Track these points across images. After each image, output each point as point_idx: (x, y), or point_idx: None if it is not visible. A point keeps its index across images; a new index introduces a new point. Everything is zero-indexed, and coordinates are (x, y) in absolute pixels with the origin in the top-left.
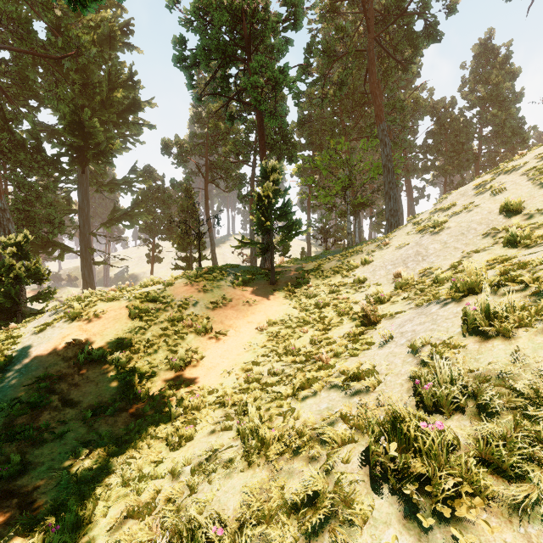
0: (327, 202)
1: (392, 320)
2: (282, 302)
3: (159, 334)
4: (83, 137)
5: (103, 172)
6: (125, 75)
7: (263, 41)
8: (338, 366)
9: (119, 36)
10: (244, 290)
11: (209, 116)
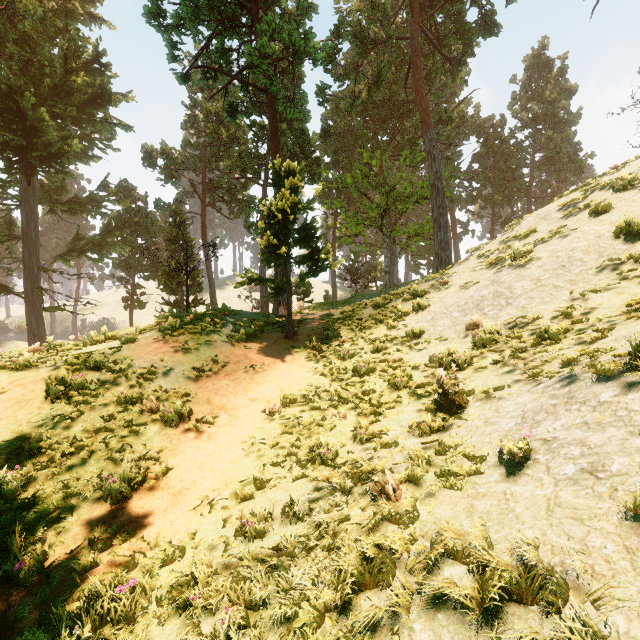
0: (358, 232)
1: (492, 402)
2: (305, 366)
3: (94, 428)
4: (25, 134)
5: (60, 187)
6: (88, 54)
7: (276, 0)
8: (425, 517)
9: (81, 2)
10: (248, 348)
11: (207, 121)
